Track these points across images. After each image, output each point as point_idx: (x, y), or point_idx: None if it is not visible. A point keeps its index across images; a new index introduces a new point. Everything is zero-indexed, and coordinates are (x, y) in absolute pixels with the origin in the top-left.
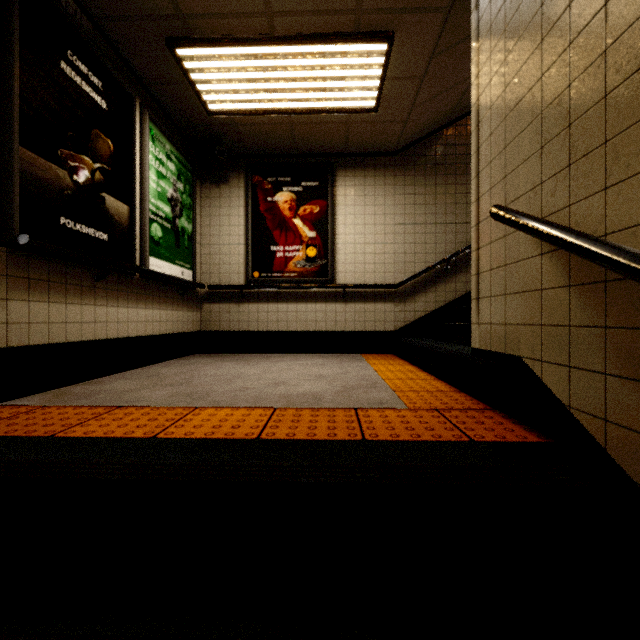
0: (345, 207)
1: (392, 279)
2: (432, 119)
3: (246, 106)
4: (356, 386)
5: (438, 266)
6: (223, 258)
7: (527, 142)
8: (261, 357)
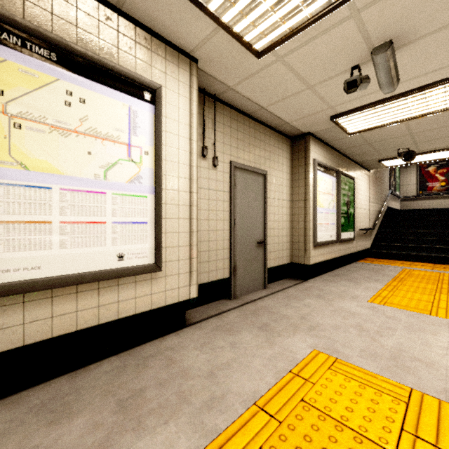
0: None
1: None
2: None
3: None
4: None
5: None
6: (407, 189)
7: None
8: None
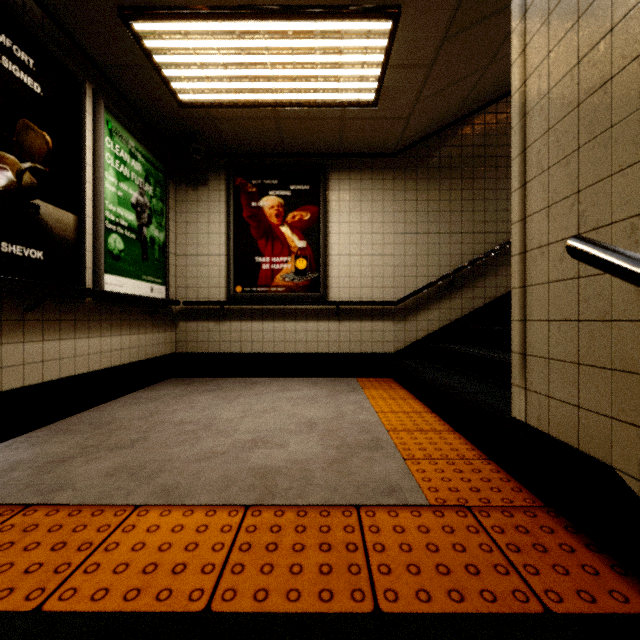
0: (339, 214)
1: (391, 295)
2: (437, 116)
3: (224, 97)
4: (355, 446)
5: (442, 281)
6: (201, 270)
7: (629, 140)
8: (244, 384)
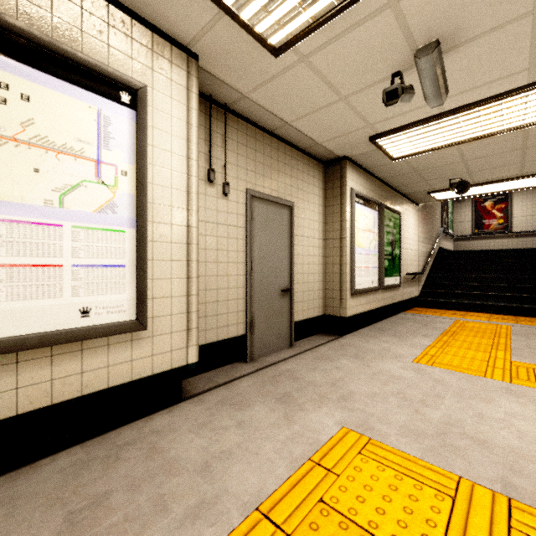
0: (516, 204)
1: None
2: None
3: None
4: None
5: None
6: (462, 226)
7: None
8: None
